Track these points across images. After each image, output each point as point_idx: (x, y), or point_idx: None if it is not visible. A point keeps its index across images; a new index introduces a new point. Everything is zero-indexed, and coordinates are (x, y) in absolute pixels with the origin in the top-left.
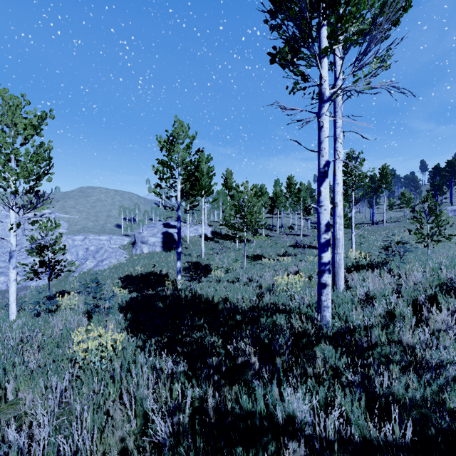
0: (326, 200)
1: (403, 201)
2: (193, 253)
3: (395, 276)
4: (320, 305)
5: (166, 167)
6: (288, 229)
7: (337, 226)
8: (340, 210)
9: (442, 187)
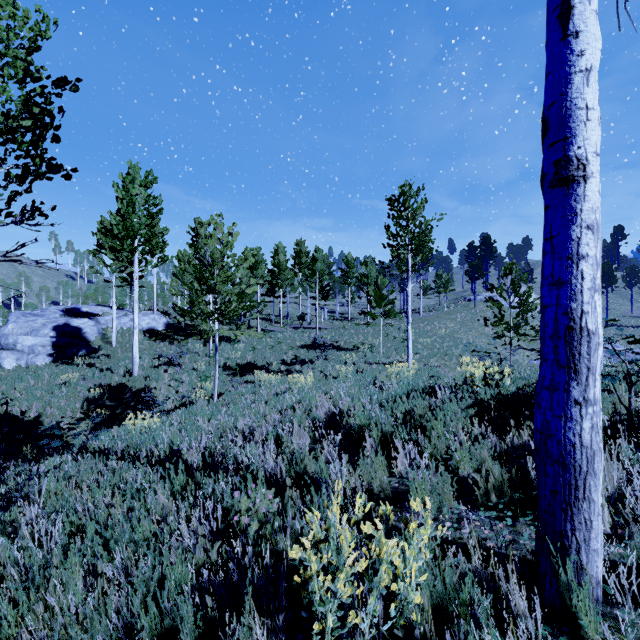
0: None
1: (441, 284)
2: (120, 365)
3: None
4: None
5: None
6: (296, 321)
7: (583, 275)
8: (596, 199)
9: (480, 268)
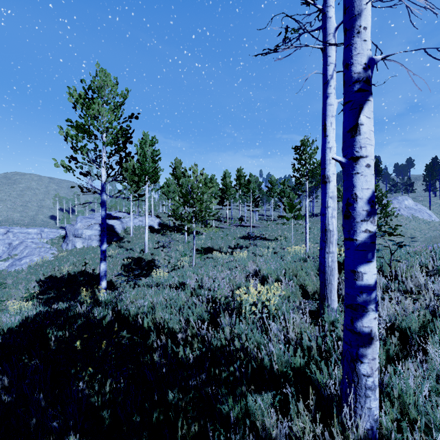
0: (370, 145)
1: (339, 195)
2: (136, 247)
3: (393, 280)
4: (355, 382)
5: (81, 131)
6: (237, 221)
7: (329, 212)
8: (334, 188)
9: None
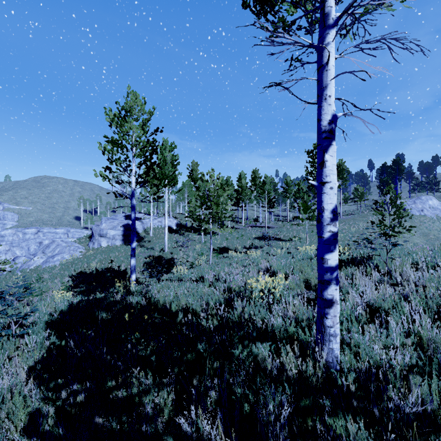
0: (332, 174)
1: (357, 195)
2: (156, 246)
3: (386, 275)
4: (323, 332)
5: (116, 145)
6: (253, 221)
7: None
8: None
9: (389, 183)
